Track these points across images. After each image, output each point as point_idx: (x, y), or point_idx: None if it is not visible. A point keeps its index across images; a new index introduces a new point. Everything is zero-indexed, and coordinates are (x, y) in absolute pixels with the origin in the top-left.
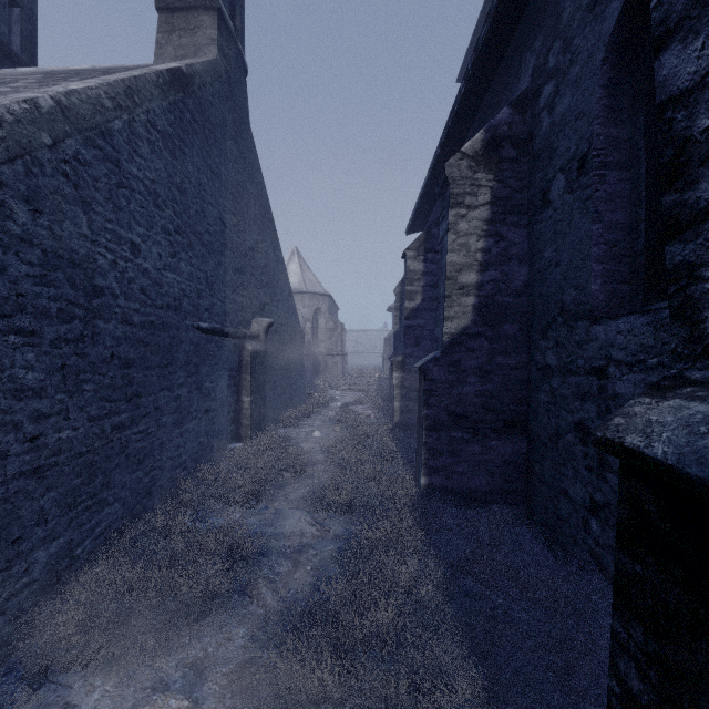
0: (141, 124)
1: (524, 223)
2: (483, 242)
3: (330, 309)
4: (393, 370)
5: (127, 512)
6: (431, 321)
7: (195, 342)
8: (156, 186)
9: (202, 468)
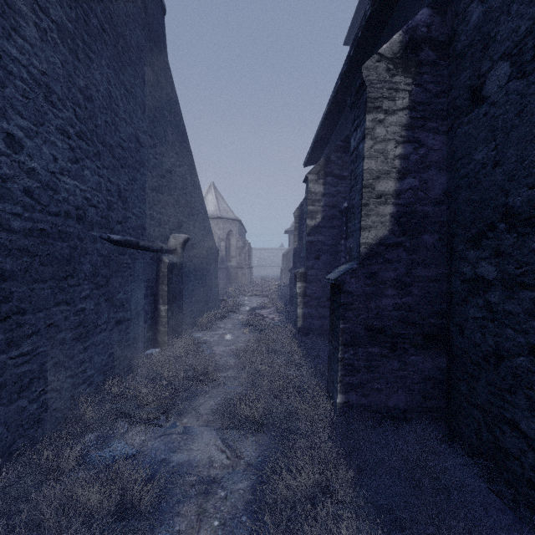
0: (24, 2)
1: (443, 129)
2: (401, 148)
3: (240, 231)
4: (297, 280)
5: (2, 451)
6: (330, 237)
7: (104, 254)
8: (49, 80)
9: (112, 379)
